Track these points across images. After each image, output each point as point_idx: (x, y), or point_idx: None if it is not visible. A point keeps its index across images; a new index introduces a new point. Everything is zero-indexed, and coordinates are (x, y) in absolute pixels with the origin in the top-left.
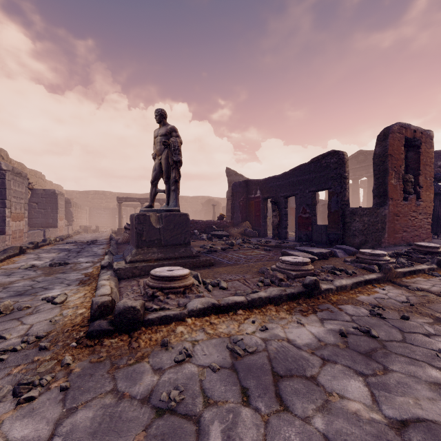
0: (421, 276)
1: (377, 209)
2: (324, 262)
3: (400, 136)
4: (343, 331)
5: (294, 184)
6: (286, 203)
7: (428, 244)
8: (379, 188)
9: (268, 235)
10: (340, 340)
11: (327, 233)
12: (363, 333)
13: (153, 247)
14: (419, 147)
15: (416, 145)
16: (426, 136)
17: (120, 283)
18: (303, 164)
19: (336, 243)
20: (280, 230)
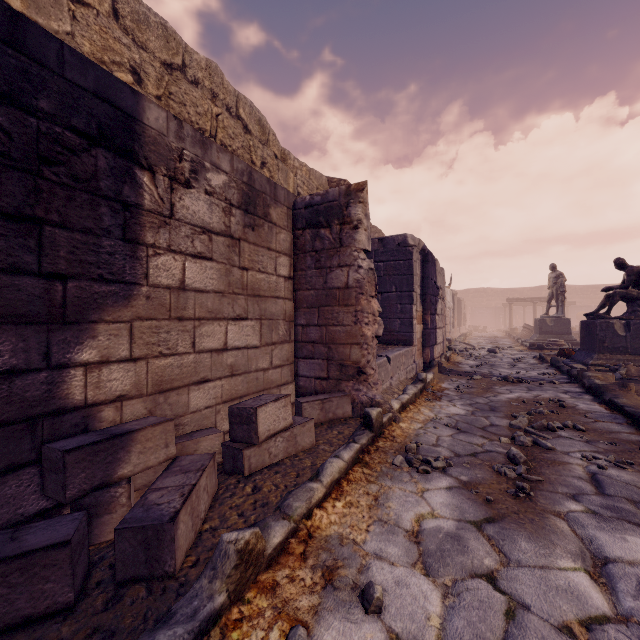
0: None
1: None
2: None
3: None
4: None
5: None
6: None
7: None
8: None
9: None
10: None
11: None
12: None
13: (548, 334)
14: None
15: None
16: None
17: None
18: None
19: None
20: None
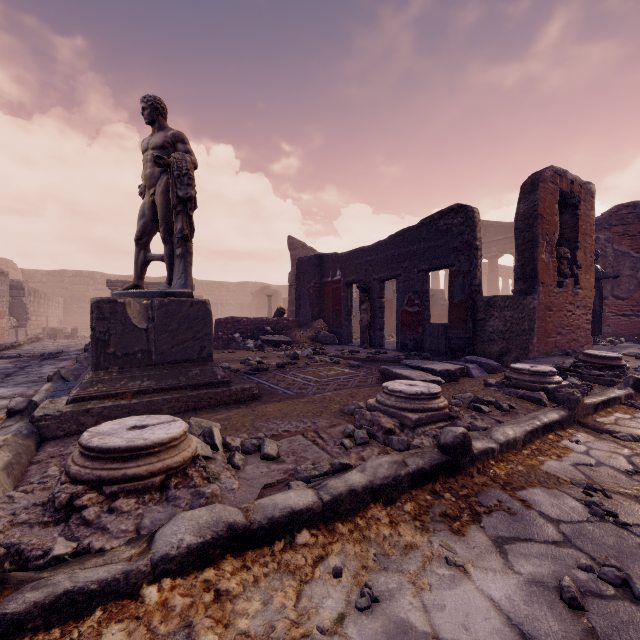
0: (619, 410)
1: (524, 299)
2: (453, 386)
3: (553, 188)
4: (575, 595)
5: (395, 259)
6: (383, 290)
7: (606, 354)
8: (524, 266)
9: (353, 341)
10: (573, 627)
11: (448, 338)
12: (614, 589)
13: (132, 366)
14: (578, 208)
15: (573, 203)
16: (586, 192)
17: (42, 450)
18: (409, 227)
19: (462, 353)
20: (373, 333)
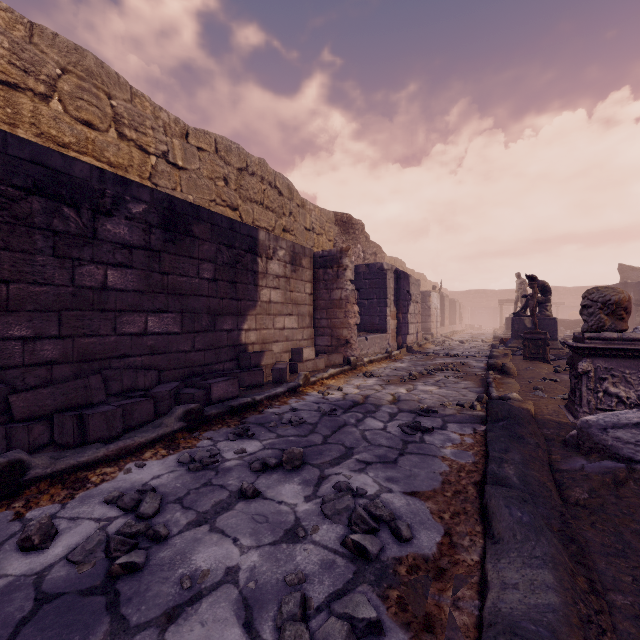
0: None
1: None
2: None
3: None
4: None
5: None
6: None
7: None
8: None
9: None
10: None
11: None
12: None
13: None
14: None
15: None
16: None
17: None
18: None
19: None
20: None
